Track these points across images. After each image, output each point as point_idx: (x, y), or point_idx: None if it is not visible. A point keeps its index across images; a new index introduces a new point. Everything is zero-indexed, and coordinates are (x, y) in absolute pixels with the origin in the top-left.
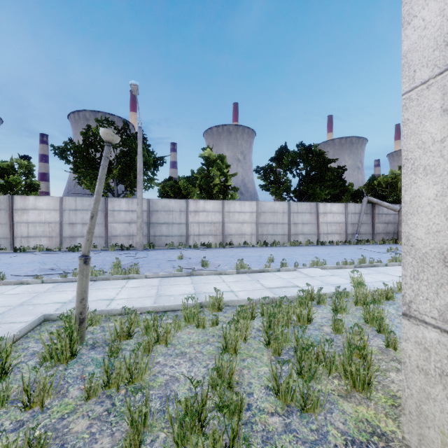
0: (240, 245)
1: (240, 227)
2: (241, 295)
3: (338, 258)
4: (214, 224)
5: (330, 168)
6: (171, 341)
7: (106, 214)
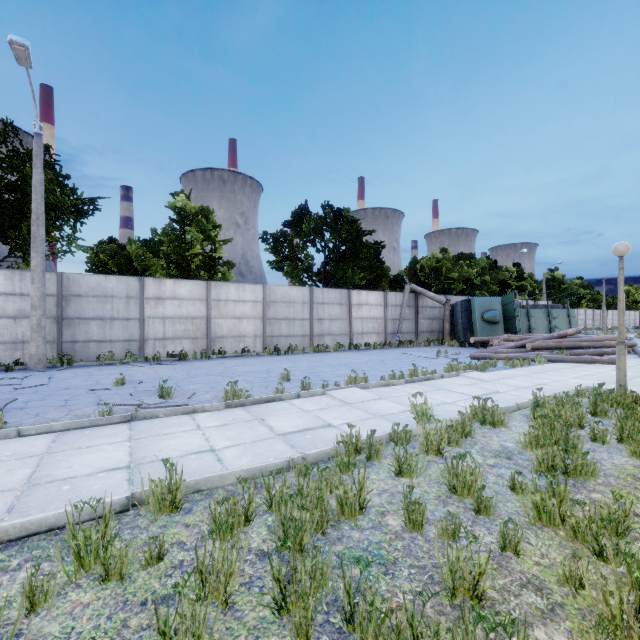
0: (237, 353)
1: (237, 325)
2: (229, 456)
3: (380, 369)
4: (192, 320)
5: (365, 242)
6: None
7: None
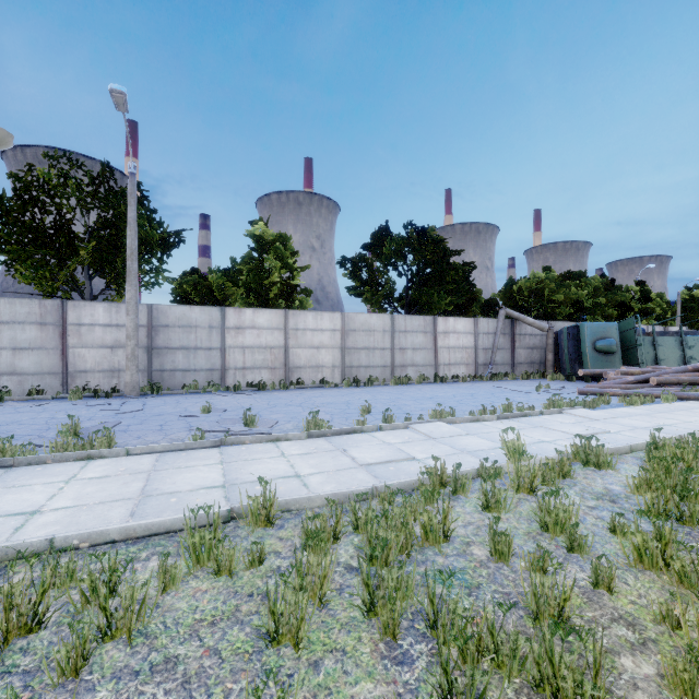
0: (315, 384)
1: (315, 355)
2: (314, 482)
3: (470, 403)
4: (271, 349)
5: (452, 264)
6: (147, 626)
7: (63, 331)
